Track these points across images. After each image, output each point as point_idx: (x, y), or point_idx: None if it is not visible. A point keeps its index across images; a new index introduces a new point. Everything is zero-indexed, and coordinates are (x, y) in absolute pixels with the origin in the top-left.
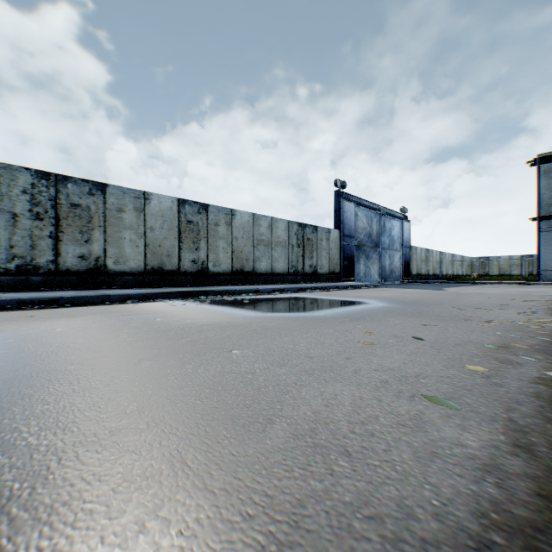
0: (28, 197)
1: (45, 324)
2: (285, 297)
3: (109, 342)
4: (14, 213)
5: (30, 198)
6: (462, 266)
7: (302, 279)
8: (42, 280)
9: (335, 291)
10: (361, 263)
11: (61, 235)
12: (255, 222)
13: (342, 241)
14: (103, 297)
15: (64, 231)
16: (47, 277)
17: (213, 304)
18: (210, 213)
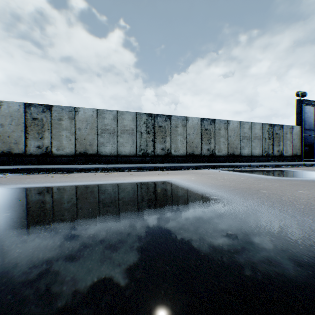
0: (145, 125)
1: (182, 176)
2: (272, 169)
3: (227, 183)
4: (141, 132)
5: (145, 125)
6: None
7: (271, 159)
8: (149, 159)
9: (303, 167)
10: None
11: (155, 139)
12: (241, 126)
13: (303, 133)
14: (180, 167)
15: (156, 138)
16: (151, 158)
17: (236, 172)
18: (216, 123)
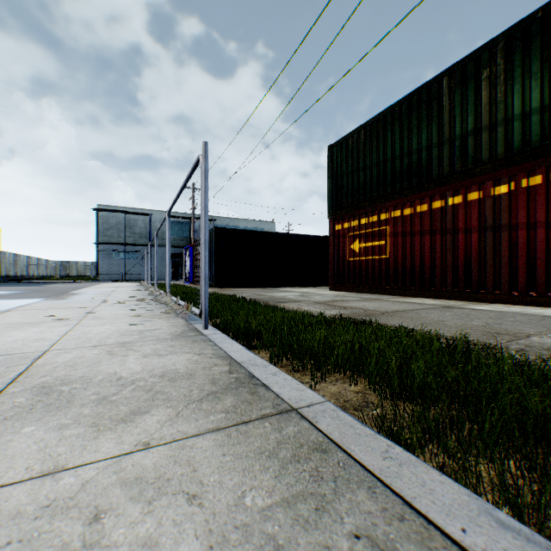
0: None
1: None
2: None
3: None
4: None
5: None
6: (49, 269)
7: None
8: None
9: None
10: None
11: None
12: None
13: None
14: None
15: None
16: None
17: None
18: None
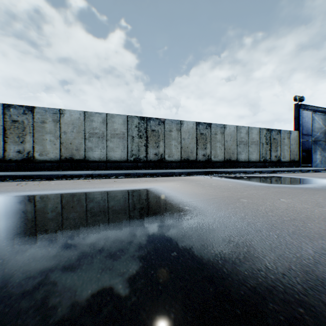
0: (136, 129)
1: (168, 183)
2: (266, 176)
3: (210, 191)
4: (132, 136)
5: (137, 129)
6: None
7: (269, 165)
8: (141, 165)
9: (299, 173)
10: (317, 153)
11: (148, 144)
12: (238, 131)
13: (300, 138)
14: (172, 173)
15: (149, 143)
16: (143, 163)
17: (228, 178)
18: (212, 128)
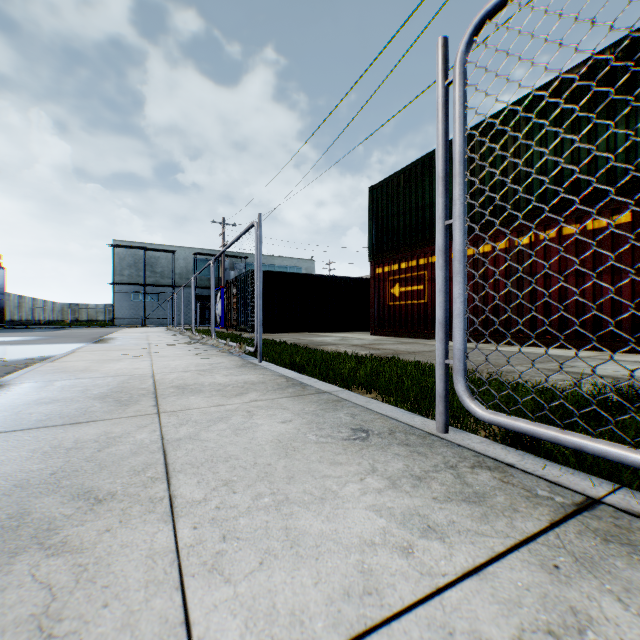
0: None
1: None
2: None
3: None
4: None
5: None
6: (56, 312)
7: None
8: None
9: None
10: None
11: None
12: None
13: None
14: None
15: None
16: None
17: None
18: None
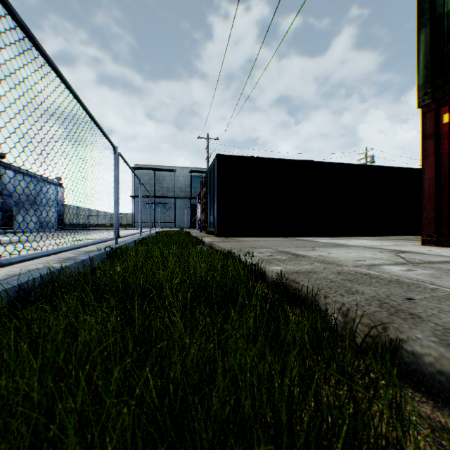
0: None
1: None
2: None
3: None
4: None
5: None
6: (106, 219)
7: None
8: None
9: None
10: (21, 215)
11: None
12: None
13: (2, 198)
14: None
15: None
16: None
17: None
18: None
